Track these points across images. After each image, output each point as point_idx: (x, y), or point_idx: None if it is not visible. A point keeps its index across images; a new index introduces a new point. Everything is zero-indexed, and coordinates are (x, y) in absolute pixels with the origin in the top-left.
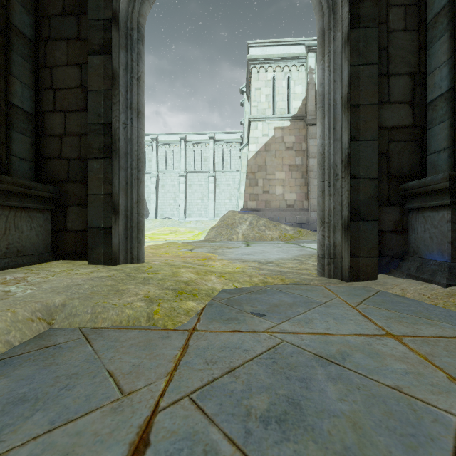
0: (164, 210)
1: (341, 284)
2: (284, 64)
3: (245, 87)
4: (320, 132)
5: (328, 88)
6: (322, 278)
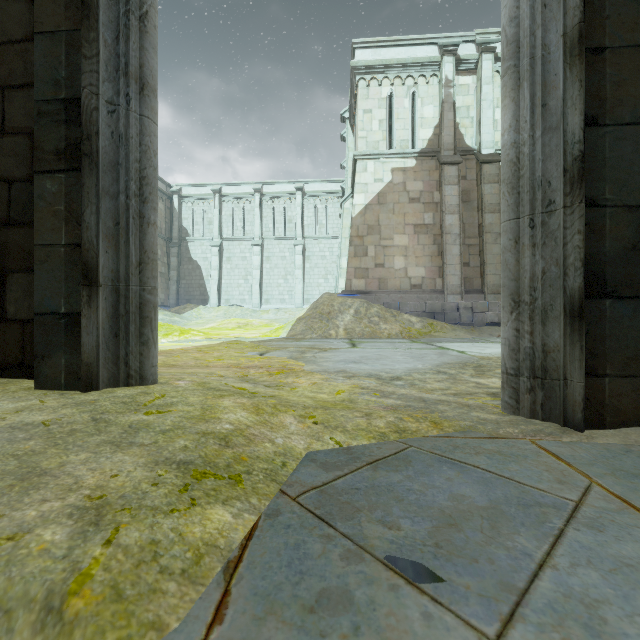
0: (230, 294)
1: (569, 436)
2: (407, 74)
3: (348, 112)
4: (510, 119)
5: (530, 24)
6: (518, 420)
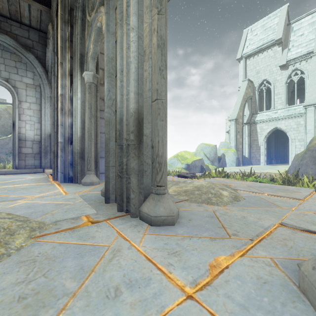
0: None
1: None
2: None
3: None
4: None
5: None
6: None
